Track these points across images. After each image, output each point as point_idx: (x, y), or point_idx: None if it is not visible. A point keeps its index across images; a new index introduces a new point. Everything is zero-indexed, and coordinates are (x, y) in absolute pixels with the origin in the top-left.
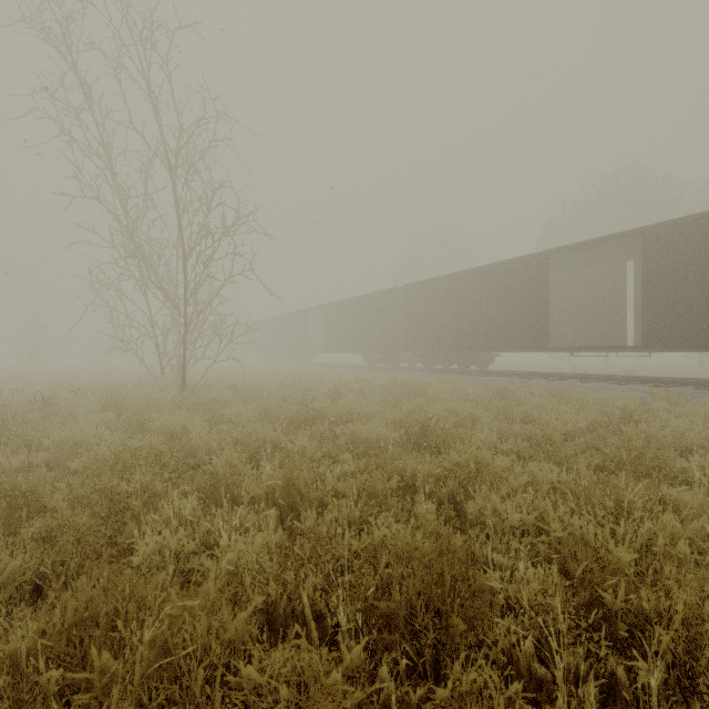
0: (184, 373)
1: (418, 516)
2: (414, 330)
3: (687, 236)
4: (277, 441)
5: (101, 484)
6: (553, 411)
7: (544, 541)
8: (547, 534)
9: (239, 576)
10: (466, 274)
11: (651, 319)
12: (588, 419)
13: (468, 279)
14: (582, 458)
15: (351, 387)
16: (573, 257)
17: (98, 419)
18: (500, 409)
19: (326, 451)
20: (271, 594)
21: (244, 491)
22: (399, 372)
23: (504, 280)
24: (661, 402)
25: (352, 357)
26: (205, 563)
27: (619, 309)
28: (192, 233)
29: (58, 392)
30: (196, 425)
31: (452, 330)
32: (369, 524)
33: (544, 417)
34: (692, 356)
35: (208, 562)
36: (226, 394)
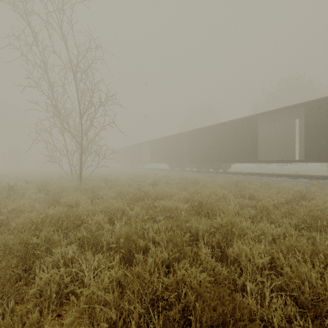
0: (81, 173)
1: (200, 255)
2: (192, 152)
3: (327, 106)
4: (124, 209)
5: (21, 239)
6: (266, 193)
7: (275, 273)
8: (274, 267)
9: (93, 305)
10: (217, 125)
11: (309, 147)
12: (283, 197)
13: (218, 128)
14: (285, 219)
15: (162, 179)
16: (269, 117)
17: (35, 196)
18: (236, 191)
19: (149, 215)
20: (113, 317)
21: (104, 239)
22: (185, 172)
23: (236, 128)
24: (316, 188)
25: (163, 165)
26: (70, 298)
27: (291, 142)
28: (84, 105)
29: (18, 183)
30: (83, 200)
31: (211, 152)
32: (173, 262)
33: (261, 196)
34: (323, 164)
35: (72, 298)
36: (101, 184)
